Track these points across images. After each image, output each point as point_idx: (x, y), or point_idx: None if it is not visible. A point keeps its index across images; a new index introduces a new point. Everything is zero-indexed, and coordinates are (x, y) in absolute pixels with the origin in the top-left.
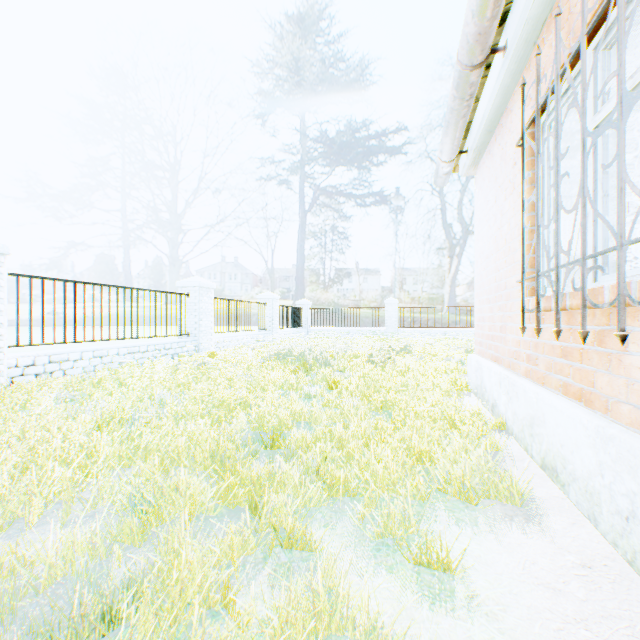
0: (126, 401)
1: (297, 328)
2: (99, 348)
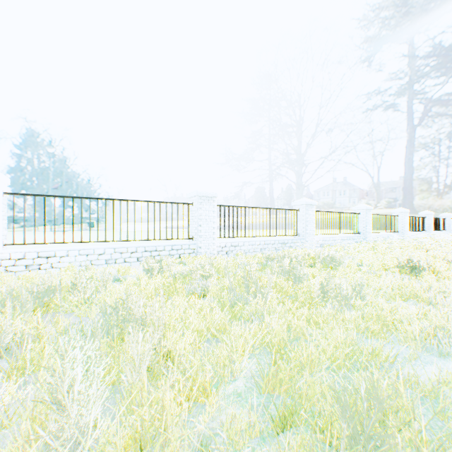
0: (425, 245)
1: (440, 231)
2: (381, 235)
